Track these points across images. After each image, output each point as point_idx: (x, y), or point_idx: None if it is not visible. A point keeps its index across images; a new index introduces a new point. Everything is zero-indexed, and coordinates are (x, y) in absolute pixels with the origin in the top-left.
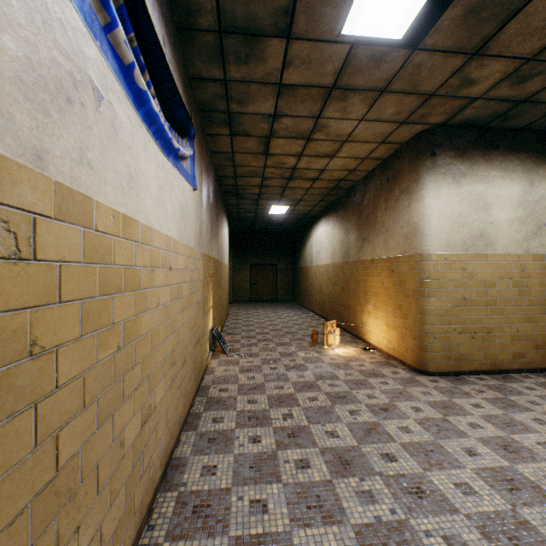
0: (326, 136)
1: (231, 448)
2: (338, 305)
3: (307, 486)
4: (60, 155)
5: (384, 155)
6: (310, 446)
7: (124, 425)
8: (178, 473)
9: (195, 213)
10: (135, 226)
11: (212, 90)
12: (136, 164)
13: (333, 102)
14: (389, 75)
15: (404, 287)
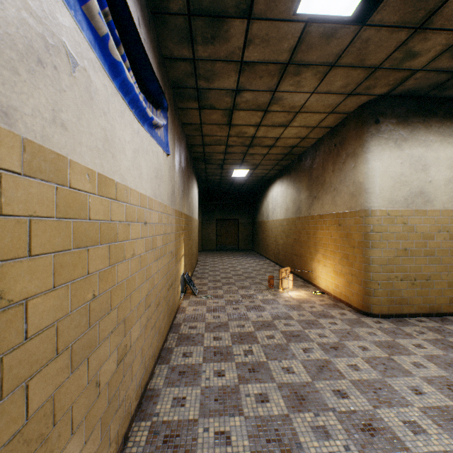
0: (281, 108)
1: (198, 381)
2: (291, 254)
3: (266, 420)
4: (30, 114)
5: (332, 124)
6: (268, 381)
7: (99, 366)
8: (152, 404)
9: (168, 175)
10: (110, 184)
11: (183, 68)
12: (112, 128)
13: (288, 77)
14: (339, 50)
15: (350, 239)
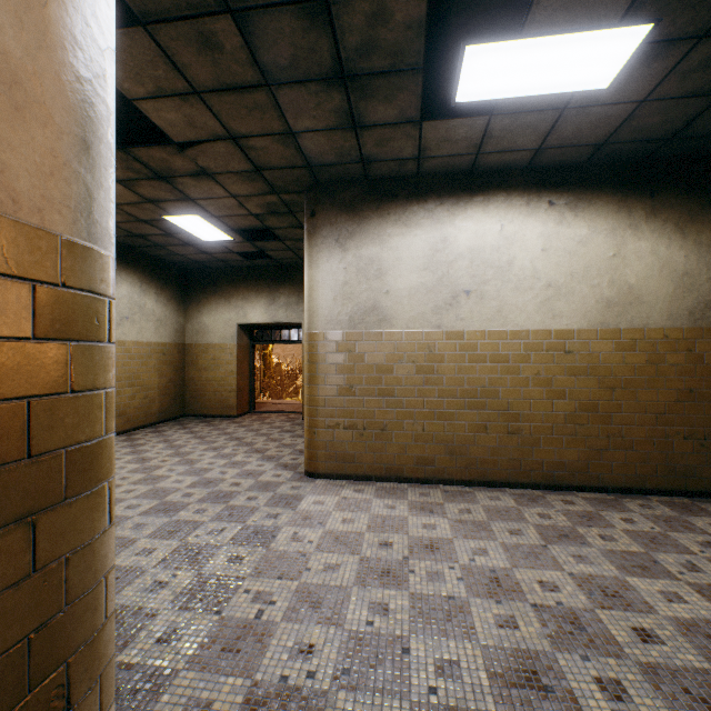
0: None
1: None
2: None
3: None
4: None
5: None
6: None
7: None
8: None
9: None
10: None
11: None
12: None
13: None
14: None
15: None
